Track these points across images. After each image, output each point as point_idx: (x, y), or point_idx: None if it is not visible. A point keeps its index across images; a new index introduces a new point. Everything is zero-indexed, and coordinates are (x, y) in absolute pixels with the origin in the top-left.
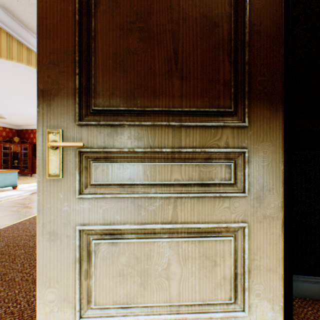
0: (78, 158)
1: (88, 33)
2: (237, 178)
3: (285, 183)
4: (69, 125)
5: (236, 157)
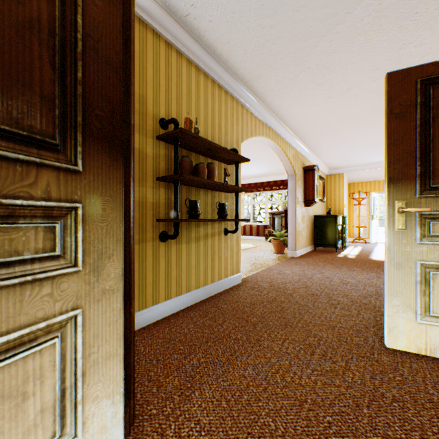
0: (418, 218)
1: (424, 137)
2: None
3: None
4: (409, 198)
5: None
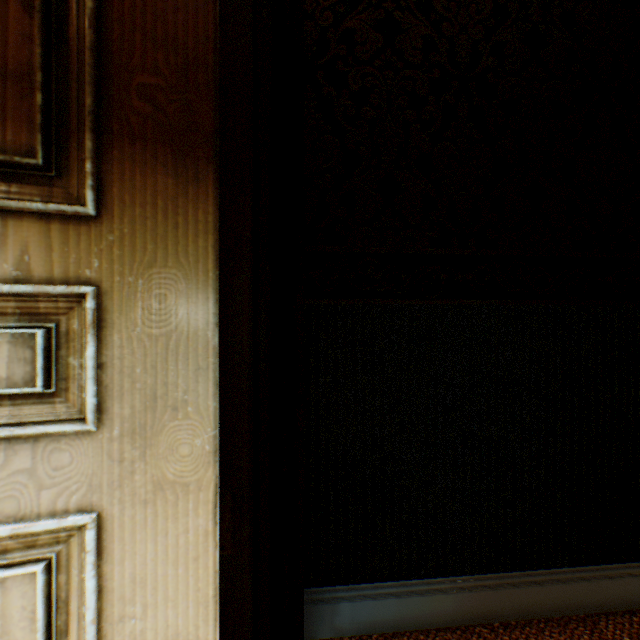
0: None
1: None
2: (70, 377)
3: (249, 383)
4: None
5: (66, 312)
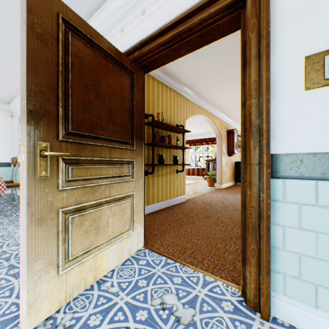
0: None
1: None
2: None
3: None
4: None
5: None
